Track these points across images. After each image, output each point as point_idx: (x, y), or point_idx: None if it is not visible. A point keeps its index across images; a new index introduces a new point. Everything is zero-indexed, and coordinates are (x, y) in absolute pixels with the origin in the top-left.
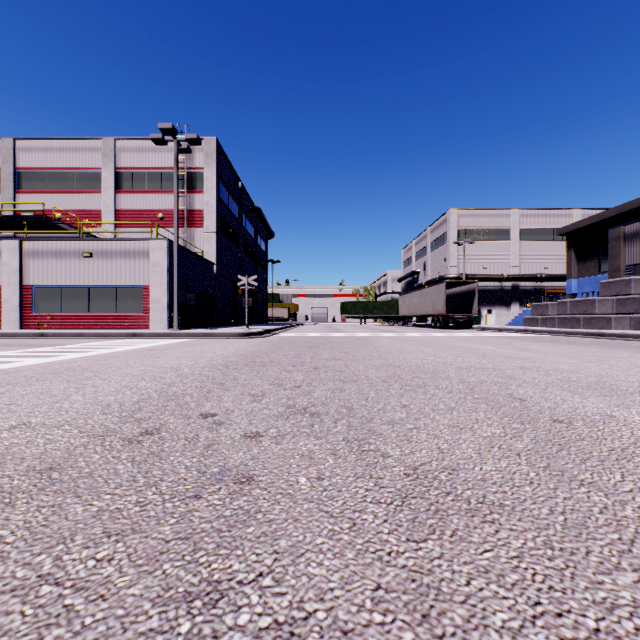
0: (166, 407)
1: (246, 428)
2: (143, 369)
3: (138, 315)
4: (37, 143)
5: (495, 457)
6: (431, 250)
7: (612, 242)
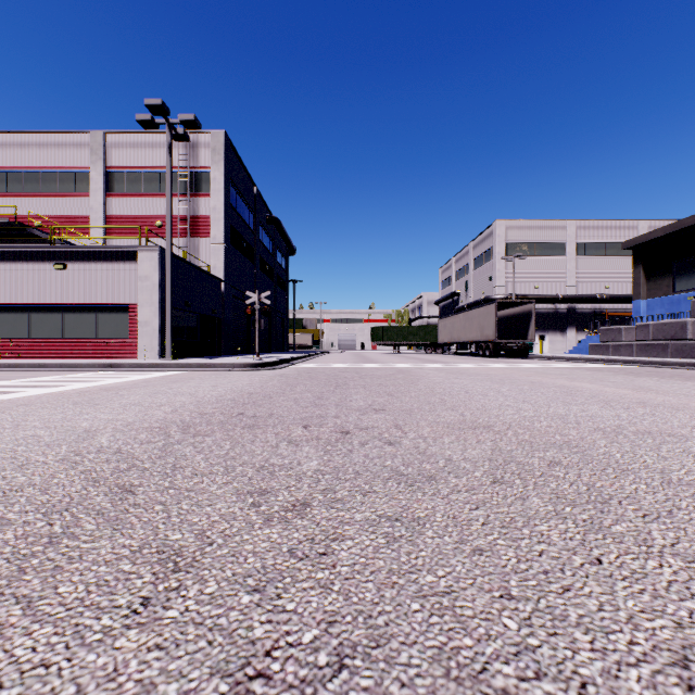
0: None
1: None
2: (26, 435)
3: (123, 341)
4: (12, 137)
5: None
6: (474, 268)
7: None
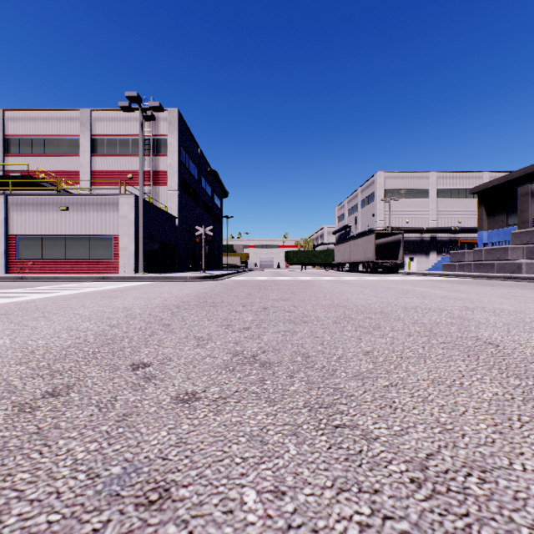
0: (96, 354)
1: (180, 385)
2: (95, 309)
3: (108, 261)
4: (24, 113)
5: (528, 440)
6: (361, 207)
7: (521, 198)
